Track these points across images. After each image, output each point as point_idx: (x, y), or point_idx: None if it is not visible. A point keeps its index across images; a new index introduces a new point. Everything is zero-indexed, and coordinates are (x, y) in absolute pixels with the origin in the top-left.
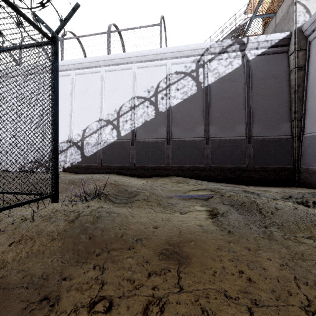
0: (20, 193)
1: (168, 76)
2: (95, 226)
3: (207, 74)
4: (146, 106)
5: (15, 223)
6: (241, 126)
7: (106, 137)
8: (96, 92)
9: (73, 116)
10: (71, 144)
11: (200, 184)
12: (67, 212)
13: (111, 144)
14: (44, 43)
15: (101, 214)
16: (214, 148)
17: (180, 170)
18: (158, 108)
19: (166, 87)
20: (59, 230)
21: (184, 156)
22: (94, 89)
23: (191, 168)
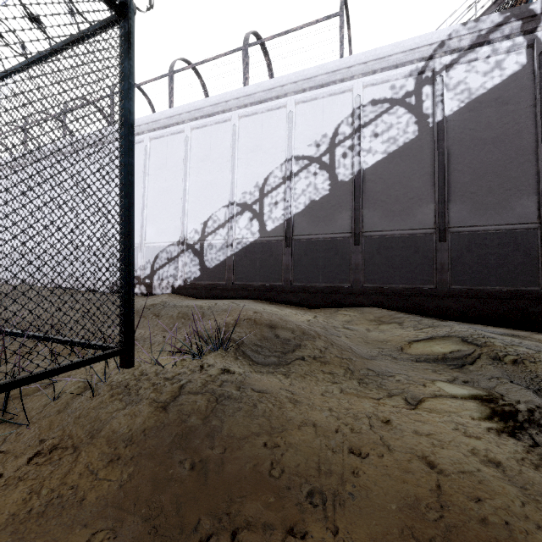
0: (66, 342)
1: (356, 112)
2: (209, 428)
3: (442, 96)
4: (313, 174)
5: (63, 399)
6: (525, 199)
7: (241, 233)
8: (223, 156)
9: (188, 200)
10: (185, 247)
11: (432, 327)
12: (160, 381)
13: (250, 246)
14: (106, 23)
15: (226, 392)
16: (457, 251)
17: (382, 295)
18: (336, 175)
19: (352, 132)
20: (133, 430)
21: (391, 267)
22: (221, 151)
23: (405, 292)
